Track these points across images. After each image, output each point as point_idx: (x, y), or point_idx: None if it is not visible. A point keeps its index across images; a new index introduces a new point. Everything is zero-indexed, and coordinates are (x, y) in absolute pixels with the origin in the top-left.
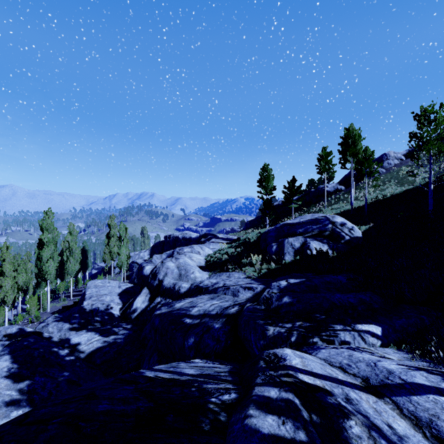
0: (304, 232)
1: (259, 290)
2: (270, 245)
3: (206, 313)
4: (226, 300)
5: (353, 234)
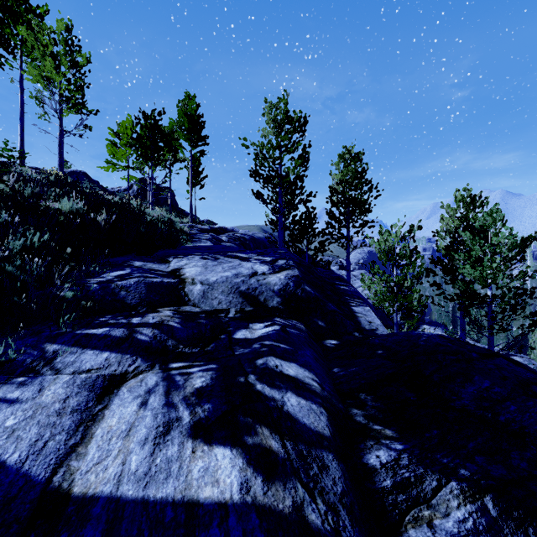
0: None
1: None
2: None
3: None
4: None
5: None
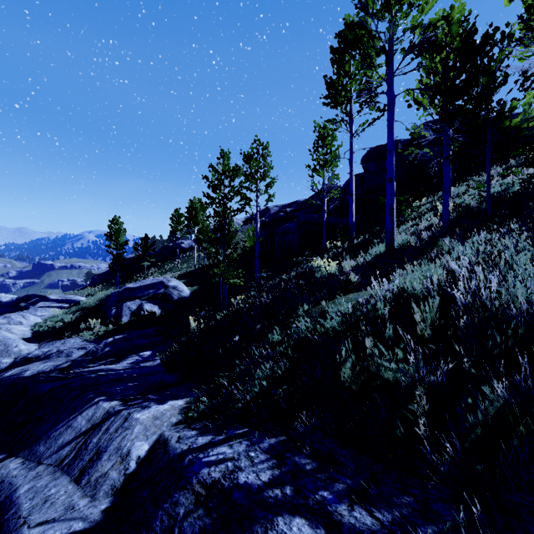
0: (142, 295)
1: (92, 348)
2: (110, 309)
3: (40, 372)
4: (60, 361)
5: (181, 295)
